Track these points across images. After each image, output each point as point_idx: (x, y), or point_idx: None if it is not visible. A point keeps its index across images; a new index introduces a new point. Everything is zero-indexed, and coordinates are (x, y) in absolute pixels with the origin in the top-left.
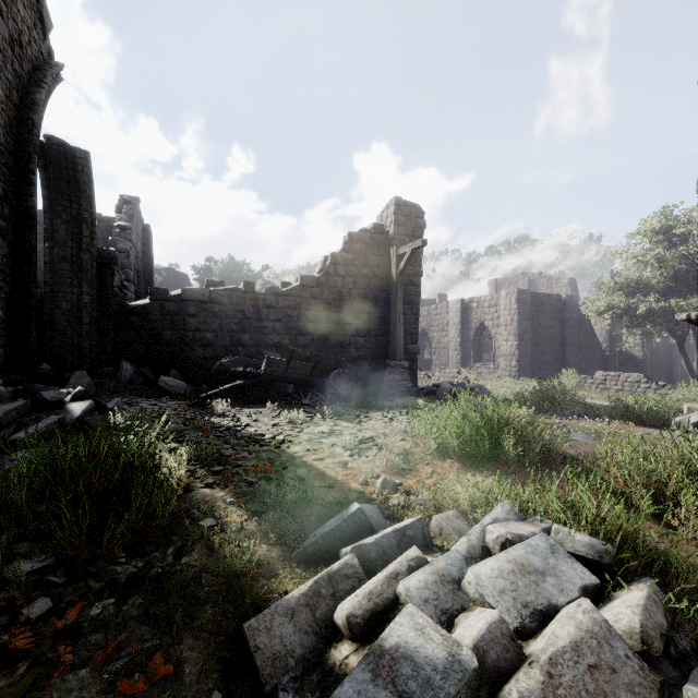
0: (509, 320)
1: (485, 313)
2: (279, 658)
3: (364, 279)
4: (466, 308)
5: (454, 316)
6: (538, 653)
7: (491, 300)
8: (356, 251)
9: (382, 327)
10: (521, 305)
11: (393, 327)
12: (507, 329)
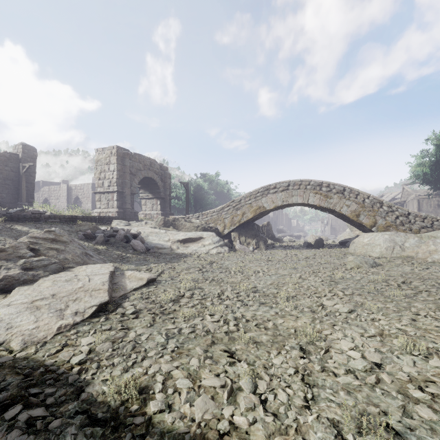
0: (88, 195)
1: (79, 192)
2: (3, 213)
3: (6, 171)
4: (70, 189)
5: (63, 192)
6: (30, 209)
7: (81, 186)
8: (2, 160)
9: (16, 191)
10: (93, 190)
11: (21, 191)
12: (87, 199)
